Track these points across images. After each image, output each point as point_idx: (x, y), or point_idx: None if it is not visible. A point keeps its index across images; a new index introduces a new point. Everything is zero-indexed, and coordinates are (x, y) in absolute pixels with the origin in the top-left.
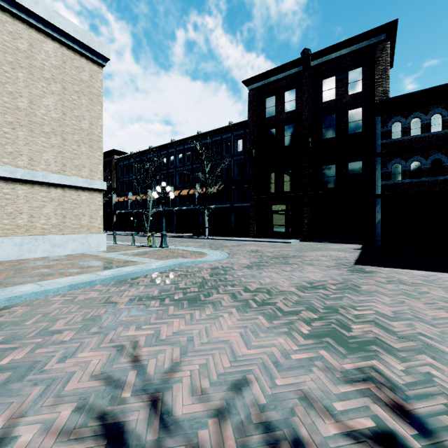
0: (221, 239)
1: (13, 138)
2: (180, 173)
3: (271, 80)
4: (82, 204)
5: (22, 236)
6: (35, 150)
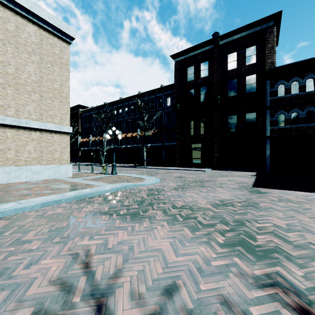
0: (155, 168)
1: (4, 95)
2: (126, 121)
3: (191, 55)
4: (54, 143)
5: (10, 166)
6: (20, 103)
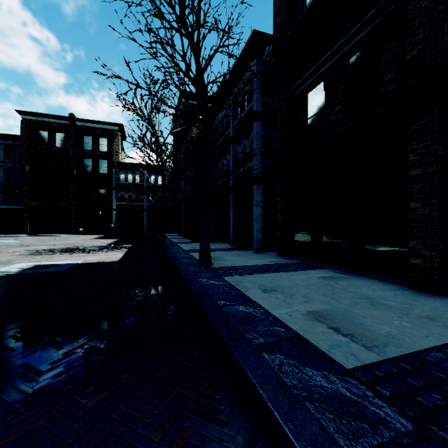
0: None
1: None
2: None
3: (44, 120)
4: None
5: None
6: None
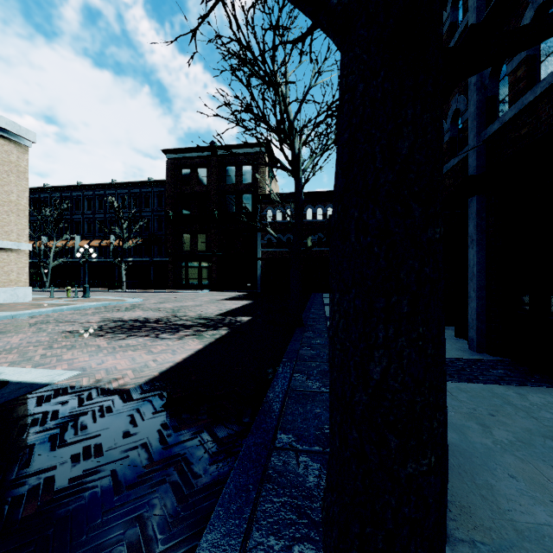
0: (139, 291)
1: None
2: (89, 221)
3: (187, 156)
4: (11, 263)
5: None
6: None
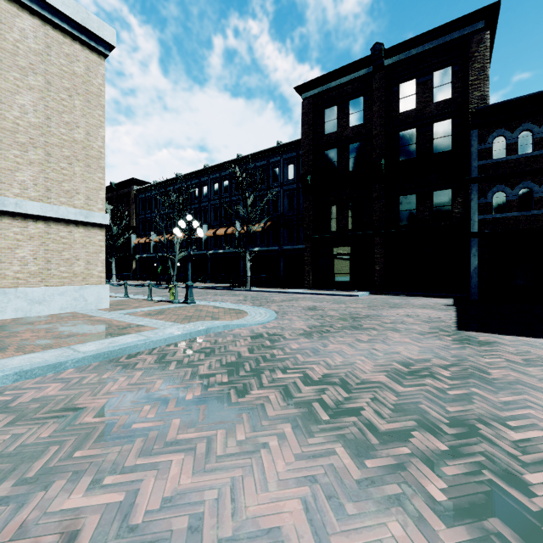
0: (267, 290)
1: None
2: (215, 207)
3: (331, 86)
4: (74, 244)
5: None
6: (4, 167)
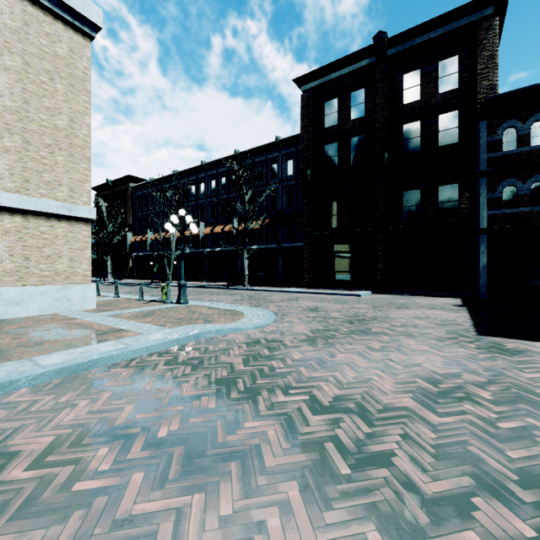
0: (265, 289)
1: None
2: (212, 204)
3: (332, 77)
4: (56, 240)
5: None
6: None
